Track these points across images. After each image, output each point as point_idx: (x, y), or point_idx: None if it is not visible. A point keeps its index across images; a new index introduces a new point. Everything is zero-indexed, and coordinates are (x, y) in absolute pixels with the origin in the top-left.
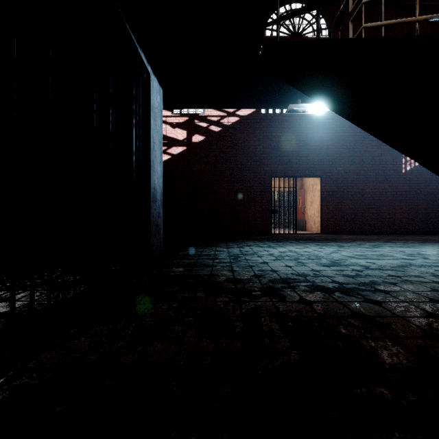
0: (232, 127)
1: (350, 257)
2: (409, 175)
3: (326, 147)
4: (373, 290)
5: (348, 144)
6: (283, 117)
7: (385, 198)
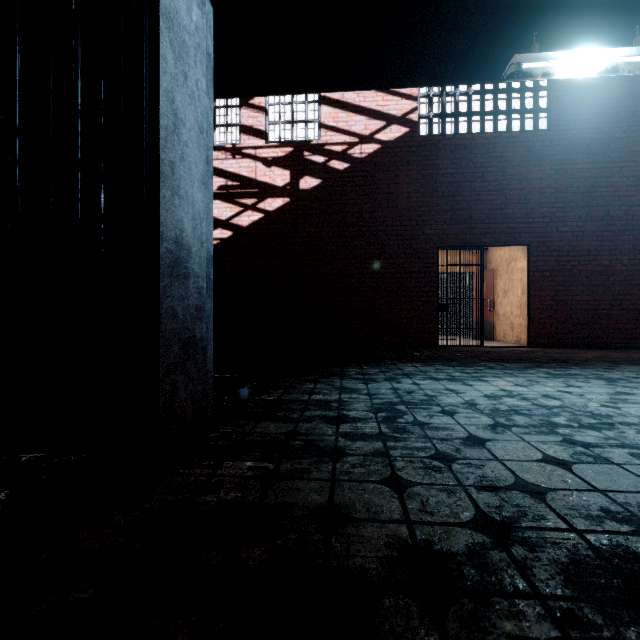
0: (367, 161)
1: None
2: None
3: (539, 192)
4: None
5: (579, 184)
6: (459, 141)
7: None
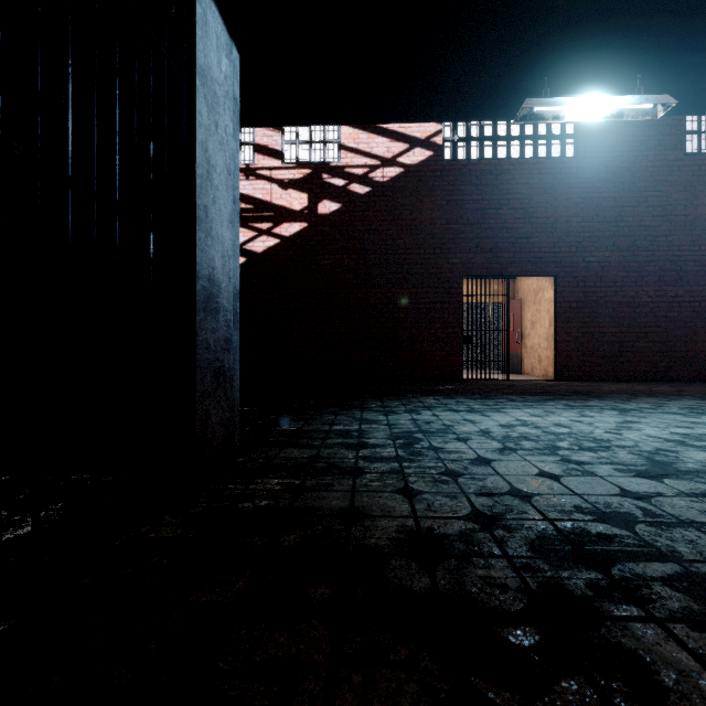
0: (390, 185)
1: (676, 443)
2: None
3: (566, 220)
4: None
5: (606, 213)
6: (484, 166)
7: (678, 314)
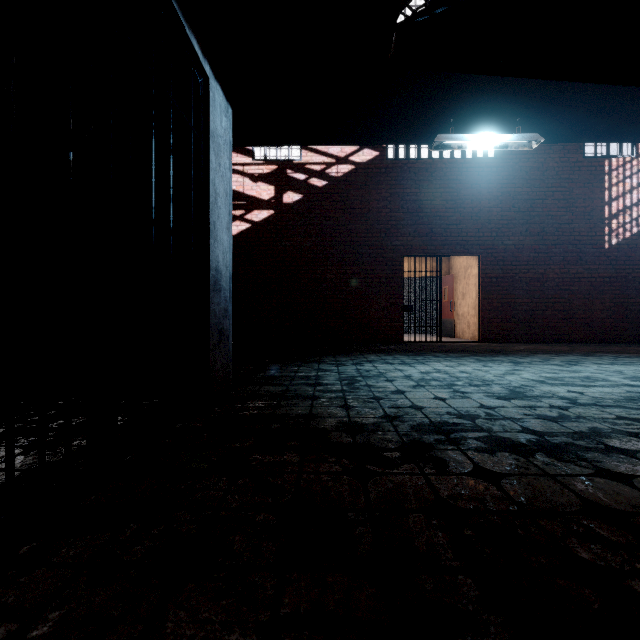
0: (343, 180)
1: (537, 382)
2: (616, 253)
3: (488, 210)
4: (603, 449)
5: (520, 205)
6: (421, 165)
7: (579, 288)
